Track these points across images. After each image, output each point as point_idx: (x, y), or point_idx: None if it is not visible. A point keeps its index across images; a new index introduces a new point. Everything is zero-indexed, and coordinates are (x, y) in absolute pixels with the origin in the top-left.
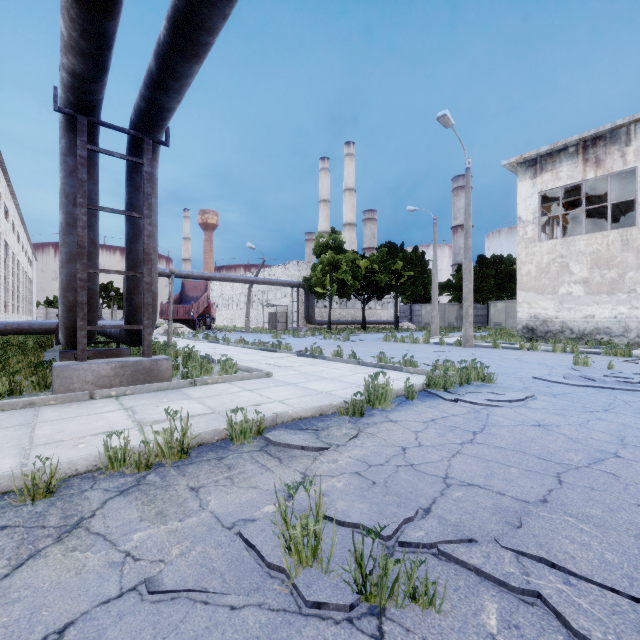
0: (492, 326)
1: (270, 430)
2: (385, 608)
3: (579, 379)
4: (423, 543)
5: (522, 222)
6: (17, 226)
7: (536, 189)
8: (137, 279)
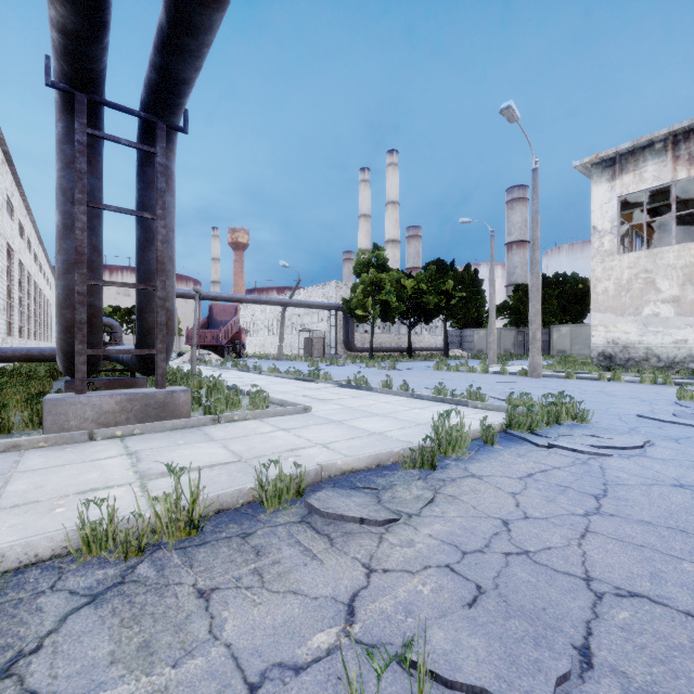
0: (555, 353)
1: (313, 488)
2: None
3: None
4: None
5: (597, 232)
6: (34, 245)
7: (615, 193)
8: (149, 294)
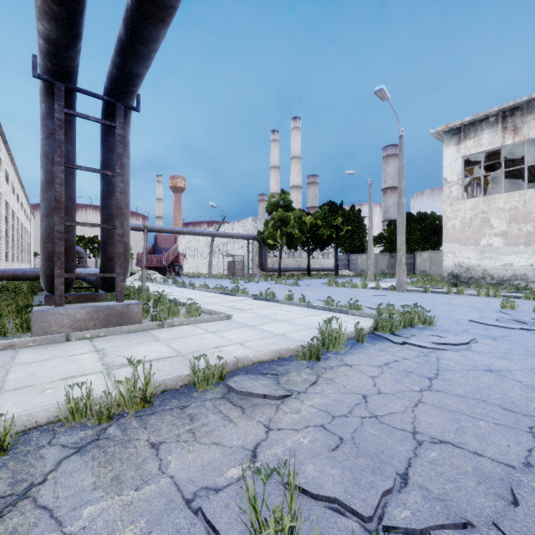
0: (418, 273)
1: (232, 375)
2: None
3: (511, 322)
4: (412, 529)
5: (448, 183)
6: (17, 189)
7: (460, 154)
8: (111, 231)
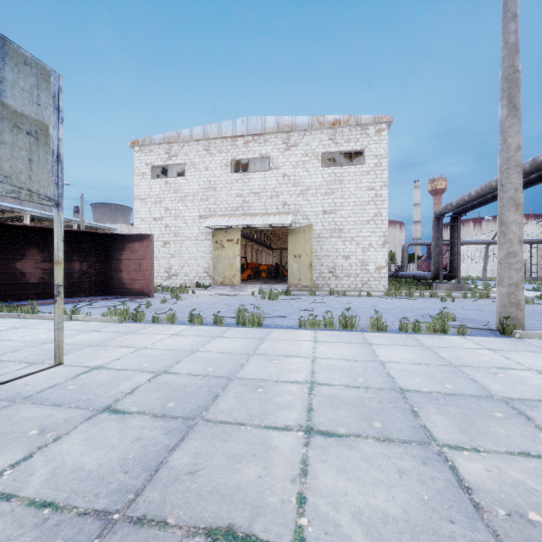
0: None
1: None
2: (526, 304)
3: None
4: (537, 303)
5: None
6: None
7: None
8: (454, 259)
